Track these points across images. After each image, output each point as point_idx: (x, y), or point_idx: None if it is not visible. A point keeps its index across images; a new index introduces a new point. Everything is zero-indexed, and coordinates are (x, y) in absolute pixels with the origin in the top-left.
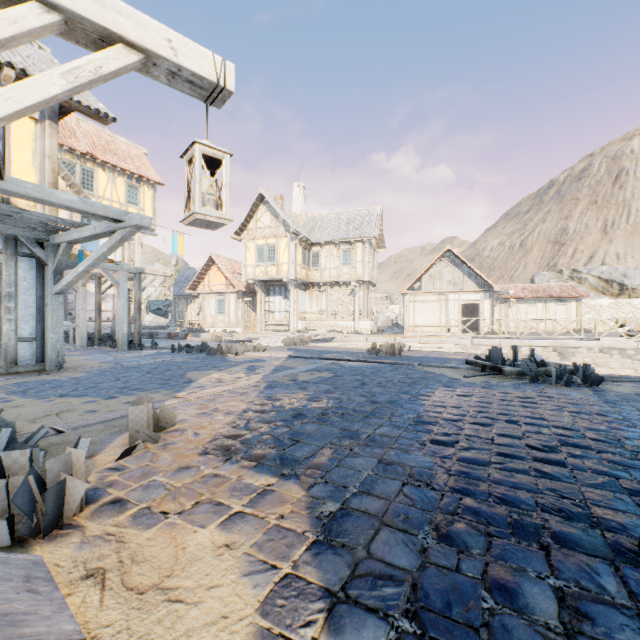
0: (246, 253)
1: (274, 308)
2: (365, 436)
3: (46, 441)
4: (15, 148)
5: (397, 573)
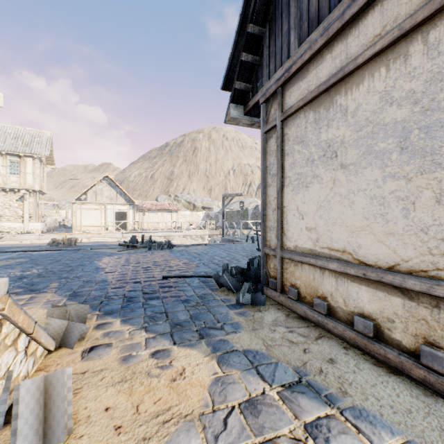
0: None
1: None
2: (73, 277)
3: None
4: None
5: (100, 295)
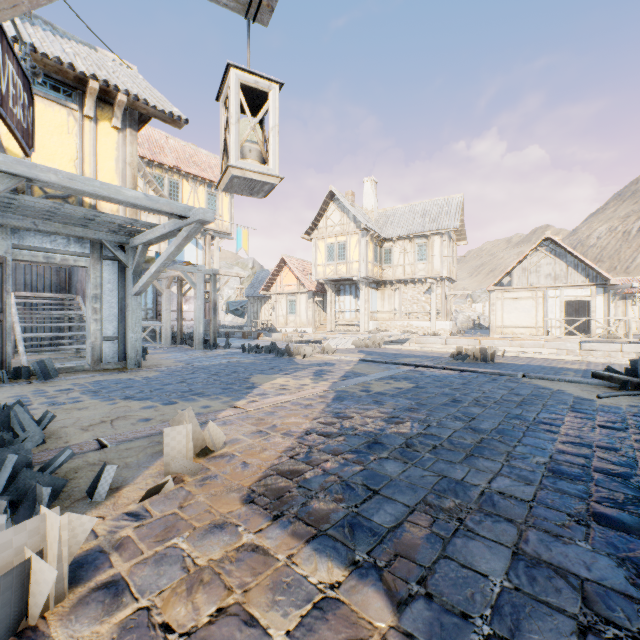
0: (316, 252)
1: (344, 308)
2: (477, 493)
3: (84, 458)
4: (101, 158)
5: None
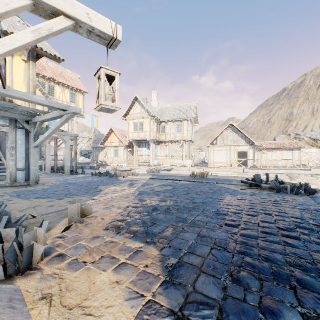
0: (128, 126)
1: (142, 154)
2: (190, 221)
3: (27, 222)
4: (15, 75)
5: (210, 301)
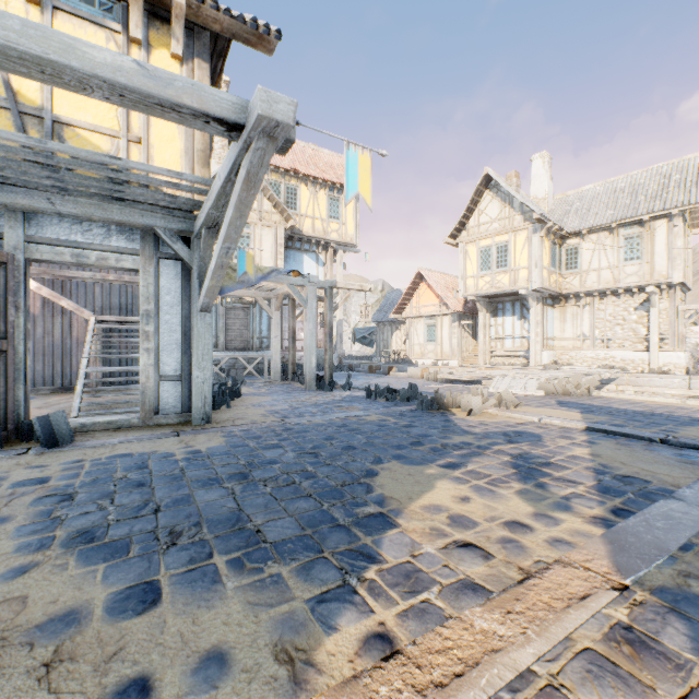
0: (464, 261)
1: (503, 333)
2: None
3: None
4: None
5: None
